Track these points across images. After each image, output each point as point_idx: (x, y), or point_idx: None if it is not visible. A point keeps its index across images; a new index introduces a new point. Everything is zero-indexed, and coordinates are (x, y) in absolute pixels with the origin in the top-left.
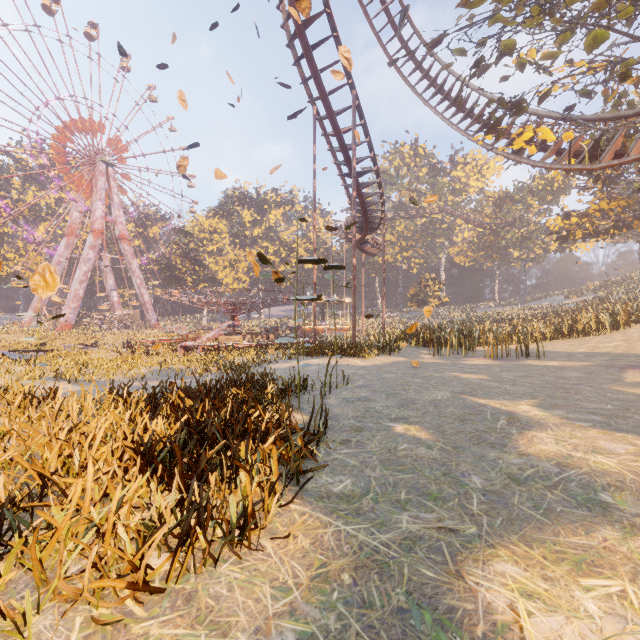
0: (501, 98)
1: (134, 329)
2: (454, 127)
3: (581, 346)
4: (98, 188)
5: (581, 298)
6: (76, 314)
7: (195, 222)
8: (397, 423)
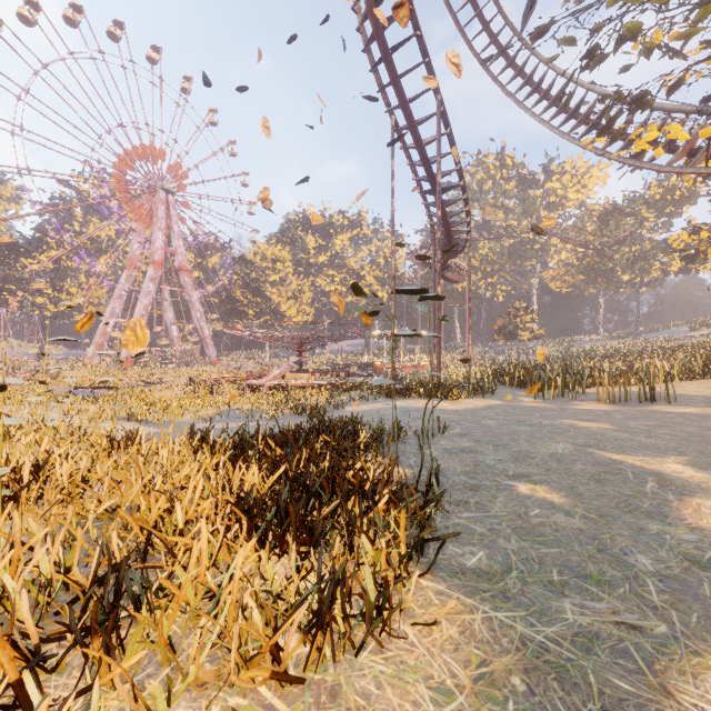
0: (618, 92)
1: (194, 365)
2: (555, 130)
3: None
4: (158, 217)
5: None
6: None
7: (257, 250)
8: (518, 482)
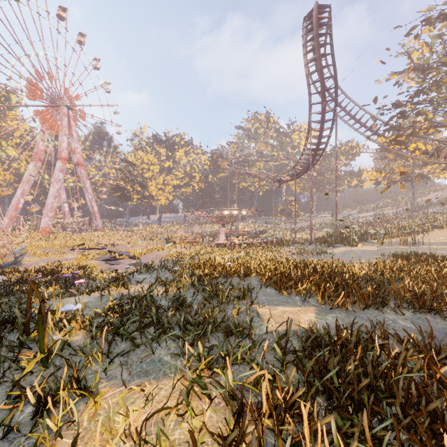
0: (400, 125)
1: (85, 232)
2: (352, 127)
3: (428, 239)
4: (63, 126)
5: (367, 213)
6: (52, 221)
7: (137, 156)
8: None
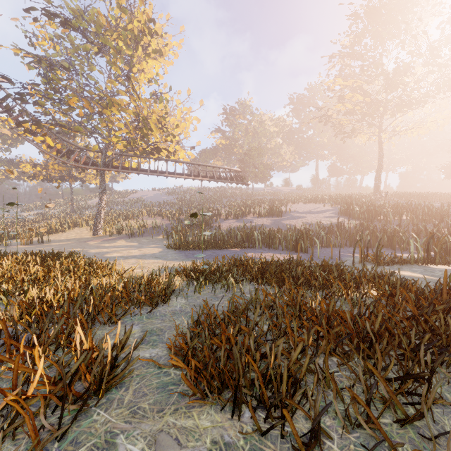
0: (26, 111)
1: None
2: None
3: (61, 237)
4: None
5: (33, 212)
6: None
7: None
8: None
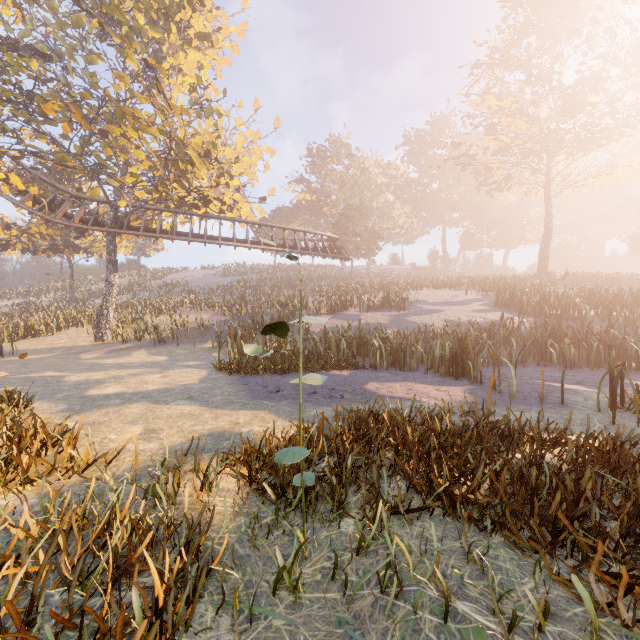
0: None
1: None
2: None
3: (41, 344)
4: None
5: (12, 301)
6: None
7: None
8: None
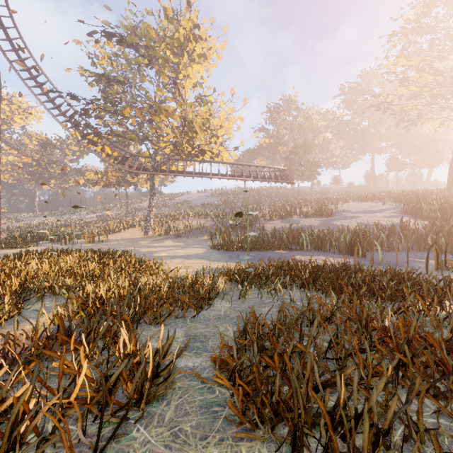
0: (90, 124)
1: None
2: (49, 111)
3: (118, 237)
4: None
5: (96, 214)
6: None
7: None
8: None
